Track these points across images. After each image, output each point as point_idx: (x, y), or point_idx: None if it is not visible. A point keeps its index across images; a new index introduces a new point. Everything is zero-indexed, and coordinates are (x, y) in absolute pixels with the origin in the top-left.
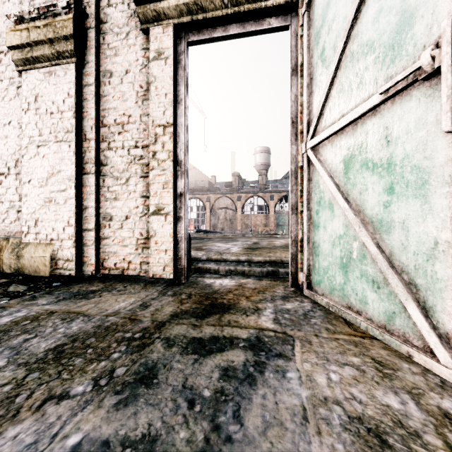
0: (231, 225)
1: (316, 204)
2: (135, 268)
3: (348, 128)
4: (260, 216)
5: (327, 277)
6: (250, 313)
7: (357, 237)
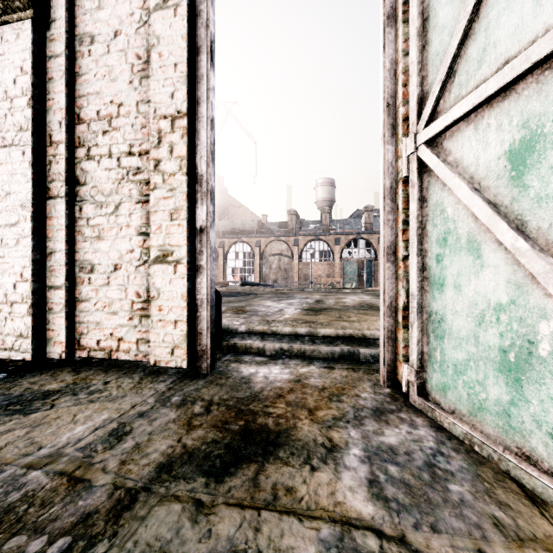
0: (286, 276)
1: (435, 243)
2: (129, 348)
3: (523, 83)
4: (323, 264)
5: (463, 381)
6: (318, 459)
7: (551, 312)
